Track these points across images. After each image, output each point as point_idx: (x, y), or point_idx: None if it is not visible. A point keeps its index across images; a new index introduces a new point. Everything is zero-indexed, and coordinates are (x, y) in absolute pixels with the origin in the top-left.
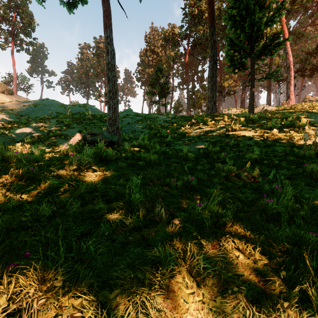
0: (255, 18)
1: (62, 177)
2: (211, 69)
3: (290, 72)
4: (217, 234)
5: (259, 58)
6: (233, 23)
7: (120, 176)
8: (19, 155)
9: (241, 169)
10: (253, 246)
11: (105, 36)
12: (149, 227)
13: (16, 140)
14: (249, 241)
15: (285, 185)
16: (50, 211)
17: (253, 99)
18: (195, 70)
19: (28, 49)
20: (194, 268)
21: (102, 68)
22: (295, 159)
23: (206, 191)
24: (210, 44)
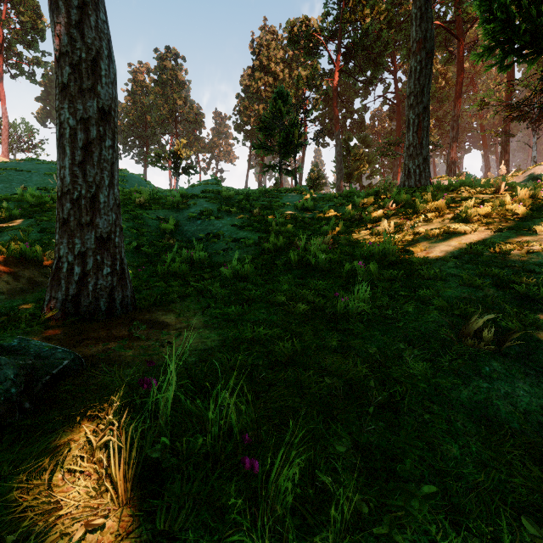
0: None
1: None
2: (417, 73)
3: None
4: None
5: None
6: None
7: None
8: None
9: None
10: None
11: None
12: None
13: None
14: None
15: None
16: None
17: None
18: (348, 109)
19: (32, 73)
20: None
21: (170, 108)
22: None
23: None
24: (415, 10)
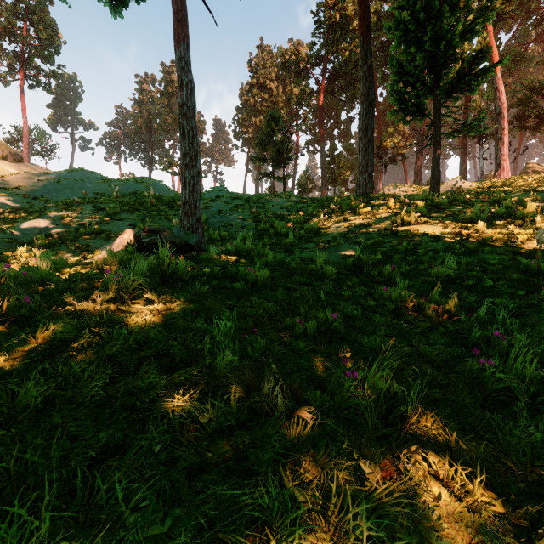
0: (443, 26)
1: (85, 316)
2: (364, 116)
3: (502, 121)
4: (390, 439)
5: (449, 96)
6: (404, 34)
7: (197, 312)
8: (11, 272)
9: (423, 295)
10: (468, 470)
11: (176, 56)
12: (250, 428)
13: (21, 242)
14: (457, 455)
15: (518, 333)
16: (40, 399)
17: (439, 169)
18: (335, 120)
19: (48, 84)
20: (347, 539)
21: (175, 117)
22: (523, 278)
23: (363, 342)
24: (362, 74)
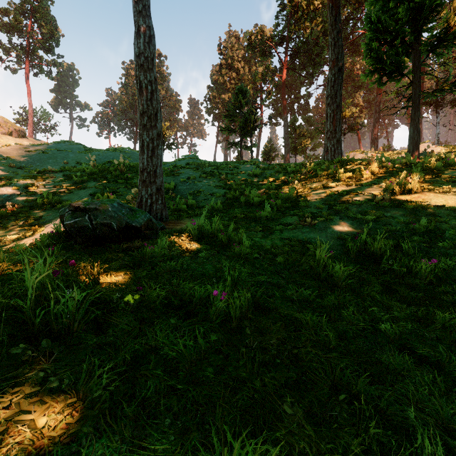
0: None
1: None
2: (332, 82)
3: None
4: None
5: (432, 52)
6: None
7: None
8: None
9: None
10: None
11: None
12: None
13: None
14: None
15: None
16: None
17: (418, 131)
18: (295, 95)
19: (49, 71)
20: None
21: None
22: None
23: None
24: (331, 39)
